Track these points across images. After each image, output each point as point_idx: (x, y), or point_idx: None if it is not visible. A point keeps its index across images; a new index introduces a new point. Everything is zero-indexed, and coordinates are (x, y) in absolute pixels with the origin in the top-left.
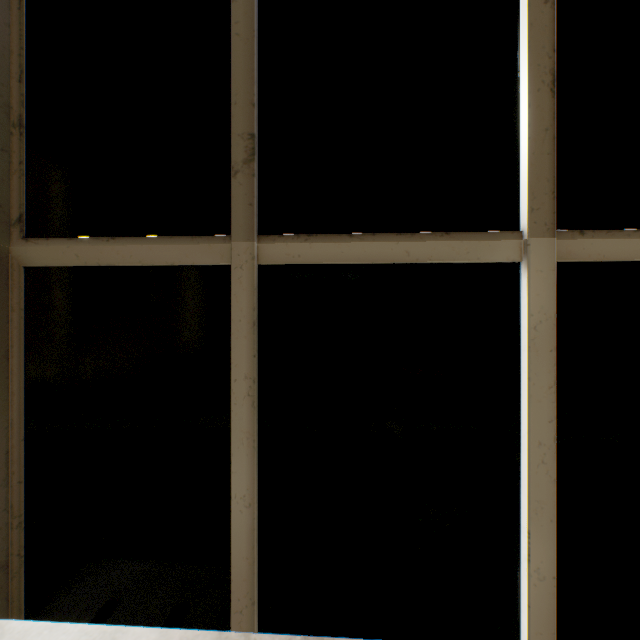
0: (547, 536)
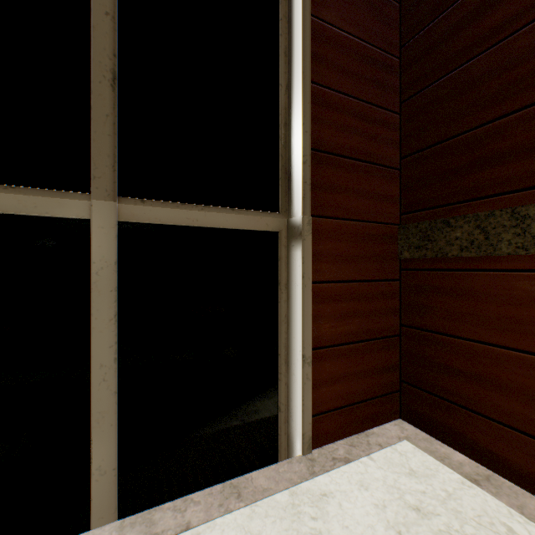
0: (109, 438)
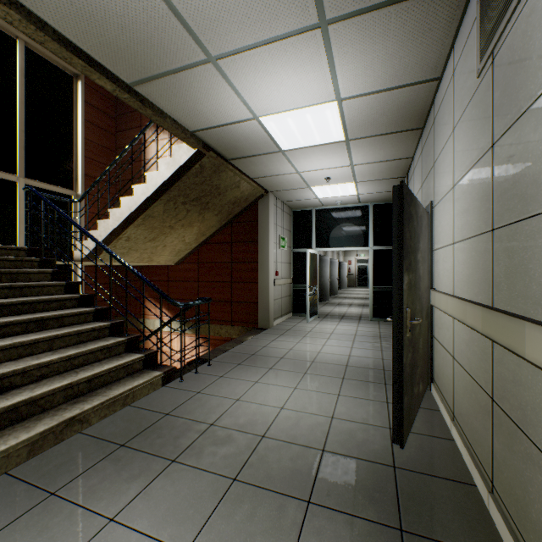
0: (24, 238)
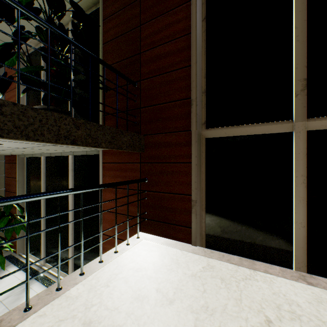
0: None
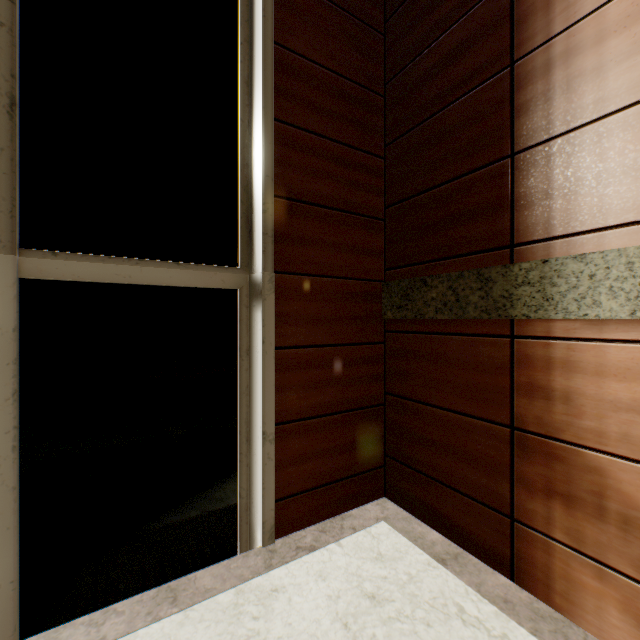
0: (5, 544)
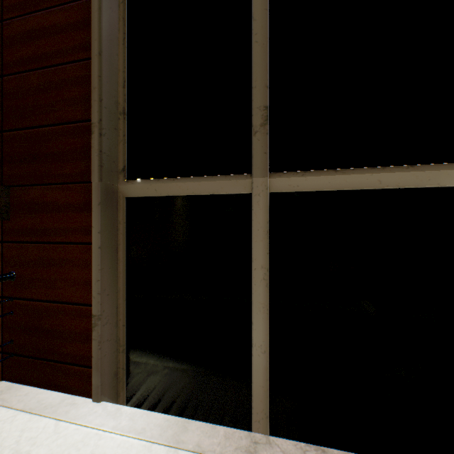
0: None
